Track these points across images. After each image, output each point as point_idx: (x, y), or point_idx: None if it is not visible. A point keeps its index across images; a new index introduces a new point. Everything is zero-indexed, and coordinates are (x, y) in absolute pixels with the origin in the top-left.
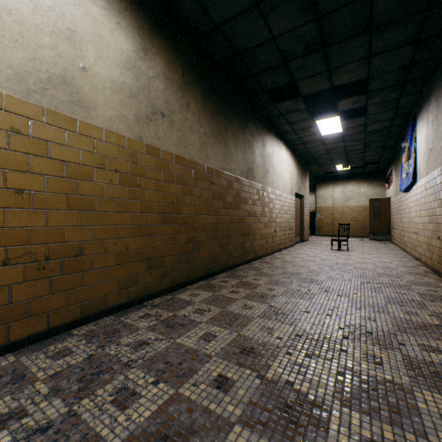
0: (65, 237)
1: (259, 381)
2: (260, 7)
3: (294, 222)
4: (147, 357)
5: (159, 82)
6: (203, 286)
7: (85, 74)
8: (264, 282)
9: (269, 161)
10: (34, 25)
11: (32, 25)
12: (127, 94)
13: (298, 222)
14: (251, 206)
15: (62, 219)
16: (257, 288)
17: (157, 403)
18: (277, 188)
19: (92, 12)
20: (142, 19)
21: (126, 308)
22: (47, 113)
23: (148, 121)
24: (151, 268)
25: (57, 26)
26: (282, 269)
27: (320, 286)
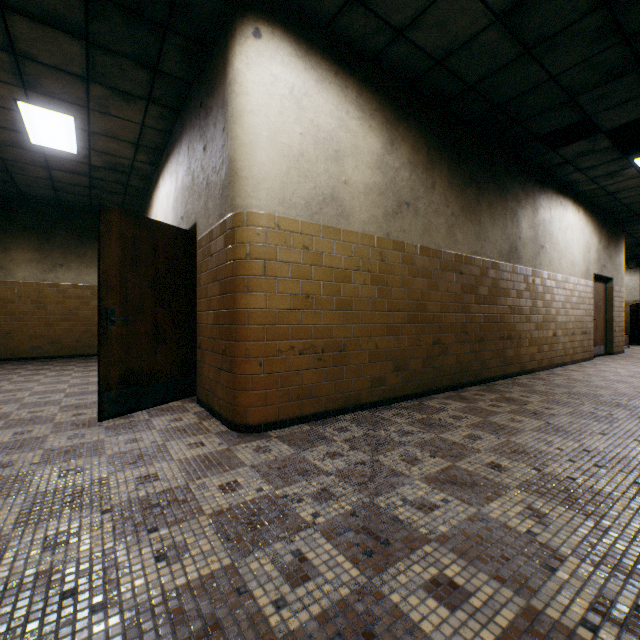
0: (333, 334)
1: (535, 472)
2: (531, 53)
3: (592, 321)
4: (416, 441)
5: (404, 171)
6: (452, 397)
7: (346, 187)
8: (536, 400)
9: (544, 231)
10: (315, 159)
11: (314, 159)
12: (376, 193)
13: (599, 321)
14: (515, 299)
15: (331, 319)
16: (526, 405)
17: (438, 467)
18: (558, 271)
19: (351, 127)
20: (389, 112)
21: (375, 406)
22: (322, 229)
23: (394, 216)
24: (397, 369)
25: (328, 152)
26: (567, 389)
27: (630, 412)
